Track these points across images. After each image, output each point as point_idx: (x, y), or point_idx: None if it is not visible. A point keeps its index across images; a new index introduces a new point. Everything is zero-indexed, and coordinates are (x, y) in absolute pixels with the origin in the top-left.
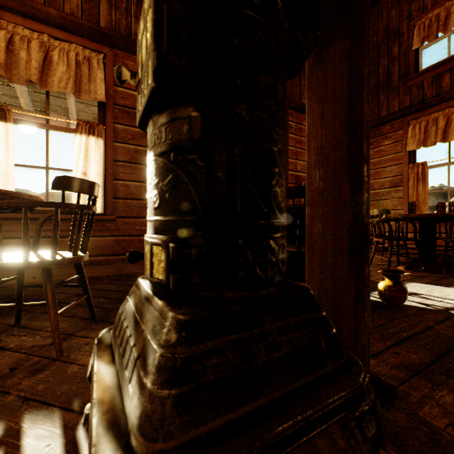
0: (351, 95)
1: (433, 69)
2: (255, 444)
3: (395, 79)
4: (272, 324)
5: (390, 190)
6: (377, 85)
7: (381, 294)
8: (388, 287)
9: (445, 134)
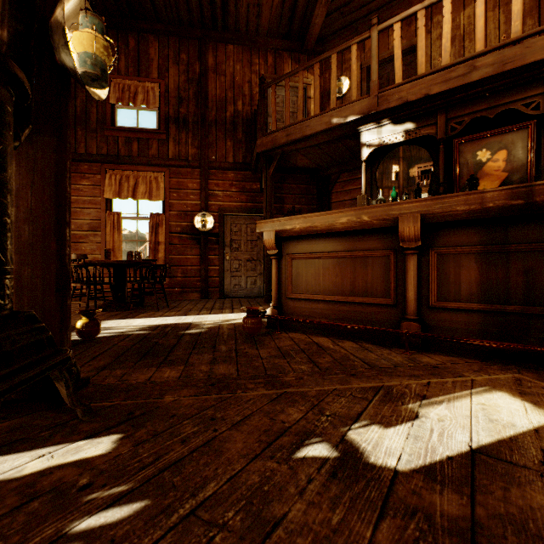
0: (58, 178)
1: (126, 131)
2: (16, 379)
3: (94, 120)
4: (12, 330)
5: (89, 233)
6: (75, 116)
7: (80, 332)
8: (86, 324)
9: (135, 192)
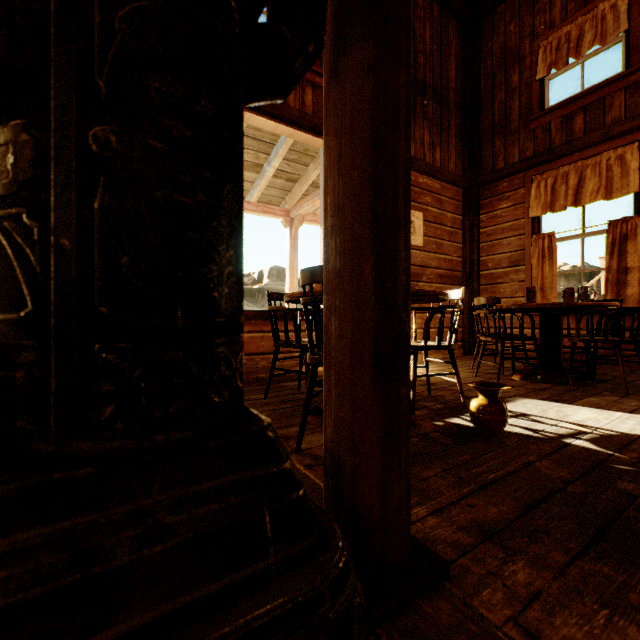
0: (376, 127)
1: (562, 106)
2: None
3: (515, 118)
4: (162, 494)
5: (508, 270)
6: (491, 126)
7: (474, 417)
8: (482, 407)
9: (578, 195)
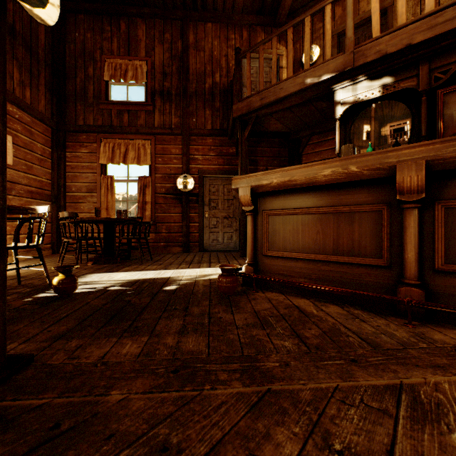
0: None
1: (118, 104)
2: None
3: (91, 96)
4: None
5: (87, 195)
6: (75, 93)
7: (56, 288)
8: (61, 281)
9: (126, 158)
